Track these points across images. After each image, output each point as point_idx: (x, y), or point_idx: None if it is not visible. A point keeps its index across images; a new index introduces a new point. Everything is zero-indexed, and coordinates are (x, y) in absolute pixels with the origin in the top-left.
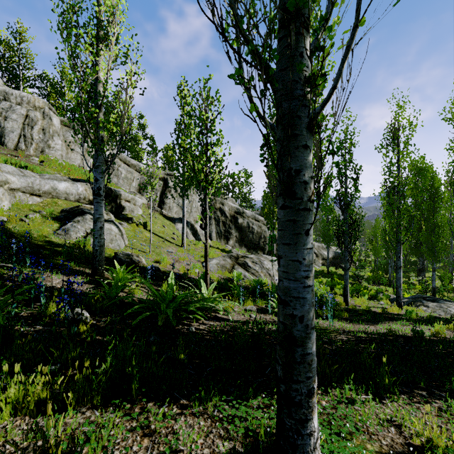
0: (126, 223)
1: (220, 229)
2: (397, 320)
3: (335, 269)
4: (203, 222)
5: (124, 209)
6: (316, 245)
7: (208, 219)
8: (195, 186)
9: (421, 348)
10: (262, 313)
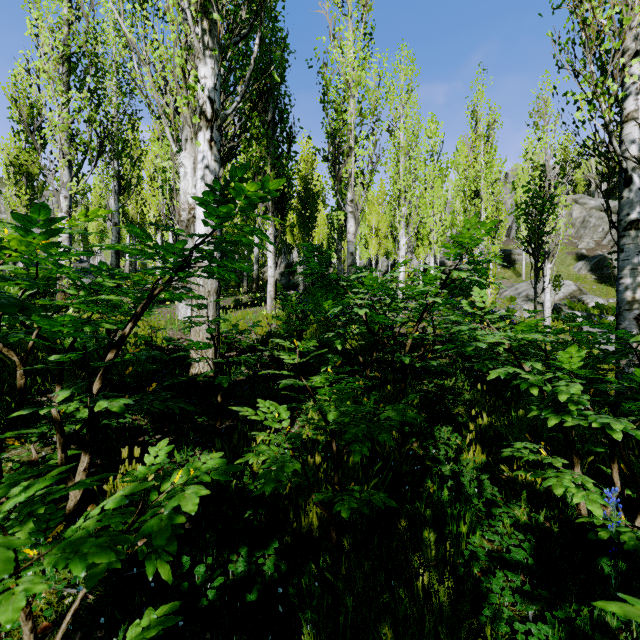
0: (503, 269)
1: None
2: None
3: None
4: None
5: (516, 261)
6: None
7: None
8: None
9: None
10: None
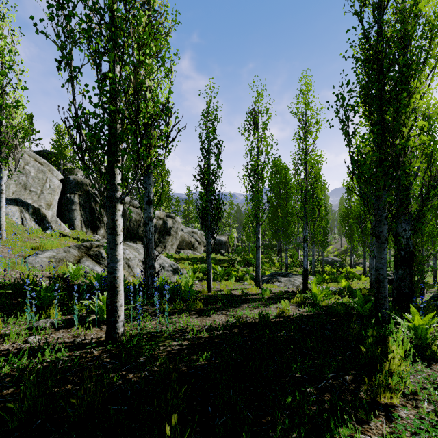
0: None
1: (87, 216)
2: (252, 301)
3: (215, 255)
4: (62, 207)
5: None
6: (199, 233)
7: (71, 204)
8: (56, 164)
9: (263, 340)
10: (66, 327)
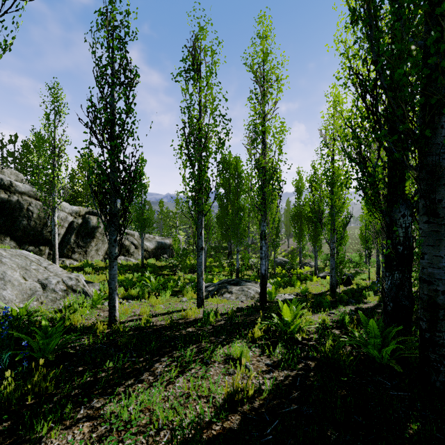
0: None
1: None
2: (182, 345)
3: (155, 261)
4: None
5: None
6: (137, 235)
7: None
8: None
9: None
10: None
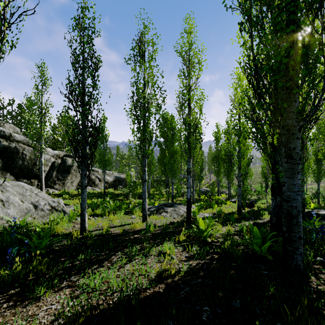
0: None
1: None
2: (130, 245)
3: (113, 190)
4: None
5: None
6: (100, 172)
7: None
8: None
9: None
10: None
